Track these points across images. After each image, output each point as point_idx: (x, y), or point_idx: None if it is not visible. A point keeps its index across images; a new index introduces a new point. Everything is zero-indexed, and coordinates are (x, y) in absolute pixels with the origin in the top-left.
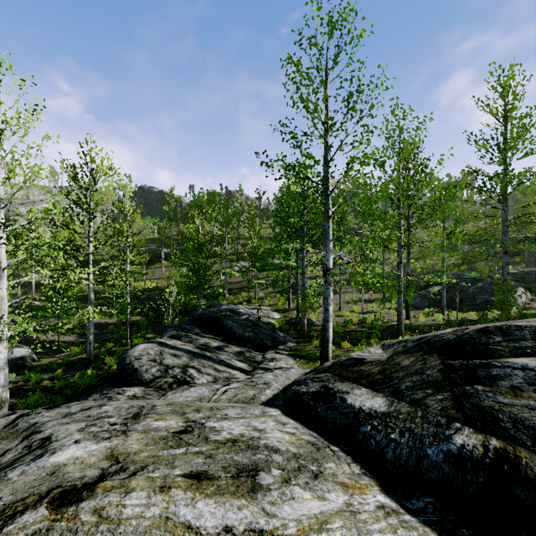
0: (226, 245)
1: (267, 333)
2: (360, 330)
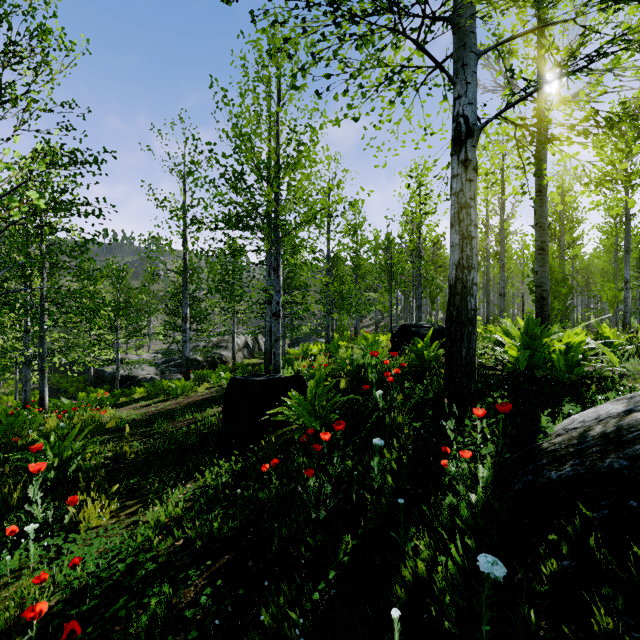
0: None
1: None
2: None
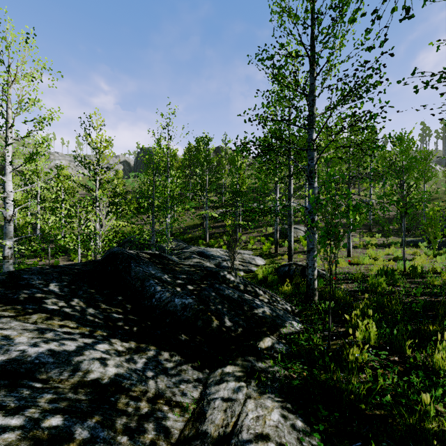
0: (207, 186)
1: (234, 297)
2: (429, 292)
